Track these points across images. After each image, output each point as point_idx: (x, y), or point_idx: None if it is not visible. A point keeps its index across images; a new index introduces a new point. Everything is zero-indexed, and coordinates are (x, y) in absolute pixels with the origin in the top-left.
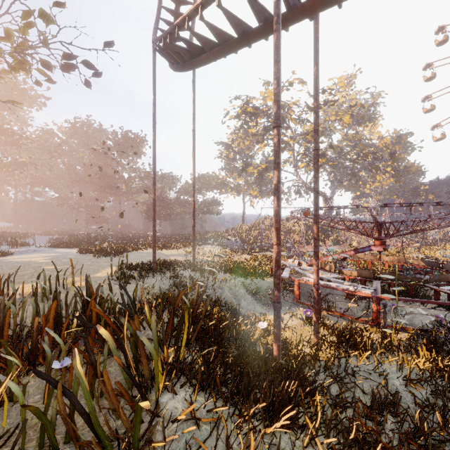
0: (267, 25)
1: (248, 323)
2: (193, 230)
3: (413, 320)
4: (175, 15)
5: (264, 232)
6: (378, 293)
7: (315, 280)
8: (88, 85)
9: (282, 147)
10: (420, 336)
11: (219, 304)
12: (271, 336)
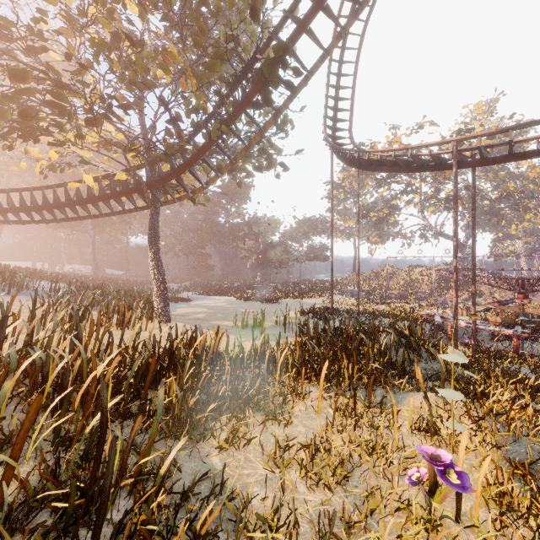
0: (442, 167)
1: None
2: (358, 285)
3: None
4: (335, 110)
5: (385, 281)
6: (518, 332)
7: (473, 319)
8: (278, 177)
9: (408, 190)
10: None
11: None
12: None
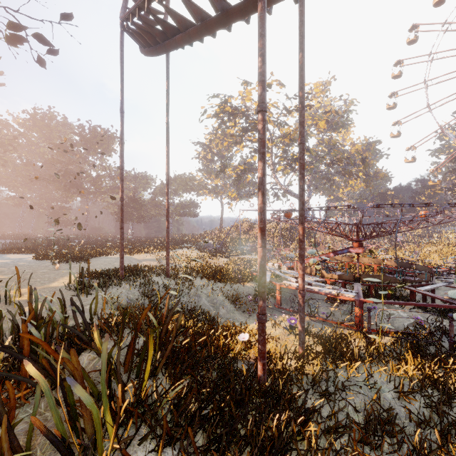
0: (249, 1)
1: (228, 335)
2: (167, 233)
3: (393, 323)
4: None
5: (243, 235)
6: (361, 296)
7: (300, 285)
8: (41, 64)
9: None
10: (402, 339)
11: (196, 313)
12: (254, 349)
